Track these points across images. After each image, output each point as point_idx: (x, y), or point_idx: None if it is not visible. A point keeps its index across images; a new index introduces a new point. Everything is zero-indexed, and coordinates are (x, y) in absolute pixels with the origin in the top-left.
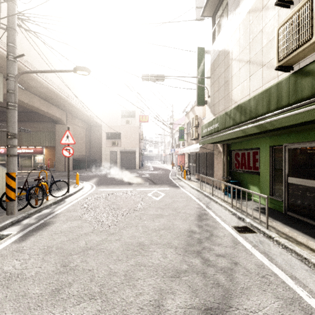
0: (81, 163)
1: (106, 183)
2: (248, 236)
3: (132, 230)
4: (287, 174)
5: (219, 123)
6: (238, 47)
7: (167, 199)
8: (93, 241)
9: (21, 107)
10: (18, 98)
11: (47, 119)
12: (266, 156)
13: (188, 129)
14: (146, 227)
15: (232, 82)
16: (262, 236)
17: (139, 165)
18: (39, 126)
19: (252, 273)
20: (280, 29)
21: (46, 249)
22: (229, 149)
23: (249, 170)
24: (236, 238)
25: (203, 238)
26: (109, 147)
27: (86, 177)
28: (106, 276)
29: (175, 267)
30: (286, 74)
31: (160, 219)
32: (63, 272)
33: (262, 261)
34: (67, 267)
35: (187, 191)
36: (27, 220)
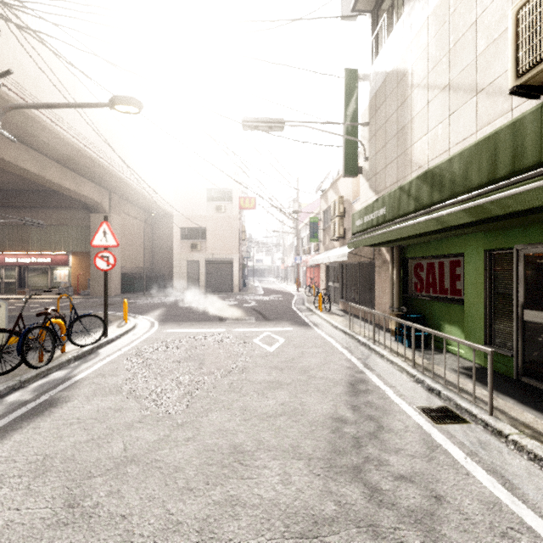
0: (137, 282)
1: (178, 318)
2: (454, 429)
3: (221, 415)
4: (522, 304)
5: (387, 208)
6: (425, 62)
7: (288, 350)
8: (141, 442)
9: (28, 181)
10: (20, 164)
11: (76, 204)
12: (478, 270)
13: (326, 221)
14: (250, 409)
15: (412, 130)
16: (481, 430)
17: (239, 284)
18: (62, 217)
19: (478, 524)
20: (522, 10)
21: (40, 462)
22: (403, 256)
23: (442, 295)
24: (431, 436)
25: (364, 435)
26: (185, 253)
27: (143, 308)
28: (158, 533)
29: (309, 508)
30: (531, 103)
31: (277, 392)
32: (65, 524)
33: (493, 491)
34: (75, 510)
35: (326, 334)
36: (17, 394)
